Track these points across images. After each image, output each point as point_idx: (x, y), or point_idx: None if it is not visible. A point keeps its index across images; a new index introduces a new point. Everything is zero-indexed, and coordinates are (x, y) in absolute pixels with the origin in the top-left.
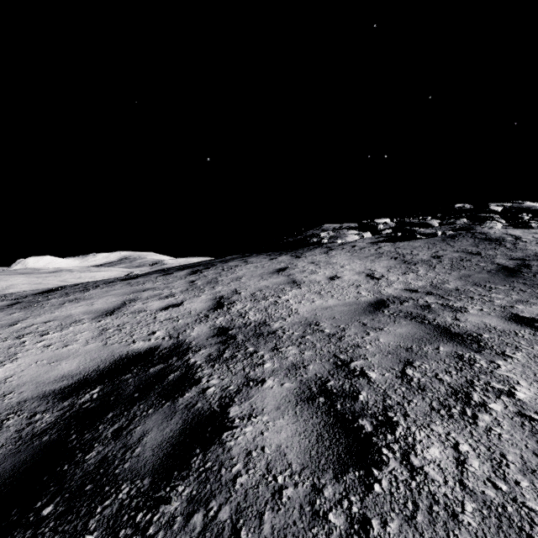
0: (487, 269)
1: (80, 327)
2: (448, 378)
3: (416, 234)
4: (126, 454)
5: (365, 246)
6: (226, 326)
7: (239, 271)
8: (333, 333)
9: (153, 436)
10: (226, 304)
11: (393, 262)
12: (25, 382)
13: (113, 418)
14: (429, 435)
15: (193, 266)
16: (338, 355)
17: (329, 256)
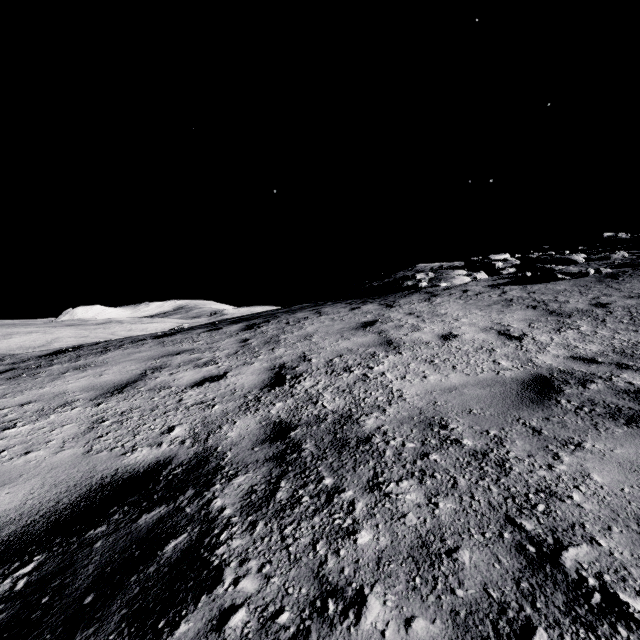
0: None
1: (66, 415)
2: None
3: (556, 274)
4: None
5: (482, 291)
6: (286, 420)
7: (310, 325)
8: (481, 449)
9: None
10: (289, 379)
11: (533, 313)
12: None
13: None
14: None
15: (250, 319)
16: (516, 518)
17: (433, 305)
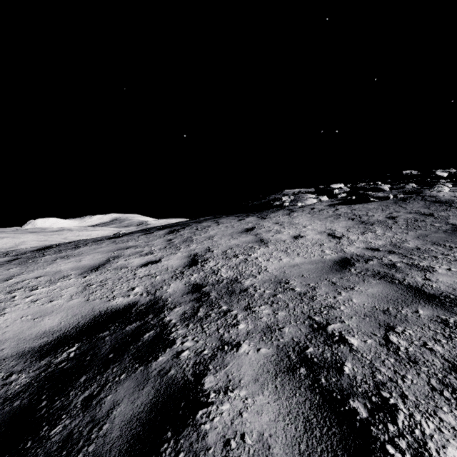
0: (443, 229)
1: (66, 282)
2: (439, 348)
3: (370, 198)
4: (92, 431)
5: (323, 208)
6: (200, 283)
7: (212, 230)
8: (304, 292)
9: (123, 409)
10: (200, 261)
11: (351, 223)
12: (8, 339)
13: (86, 382)
14: (440, 427)
15: (171, 226)
16: (312, 316)
17: (291, 217)
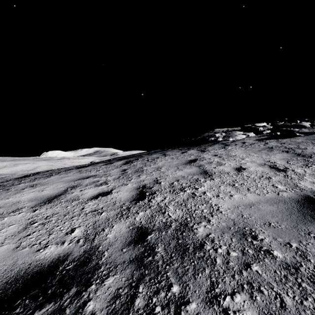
0: None
1: (14, 218)
2: None
3: (295, 133)
4: None
5: (253, 142)
6: (145, 226)
7: (160, 161)
8: (291, 262)
9: None
10: (147, 195)
11: (287, 155)
12: None
13: None
14: None
15: (128, 158)
16: None
17: (227, 150)
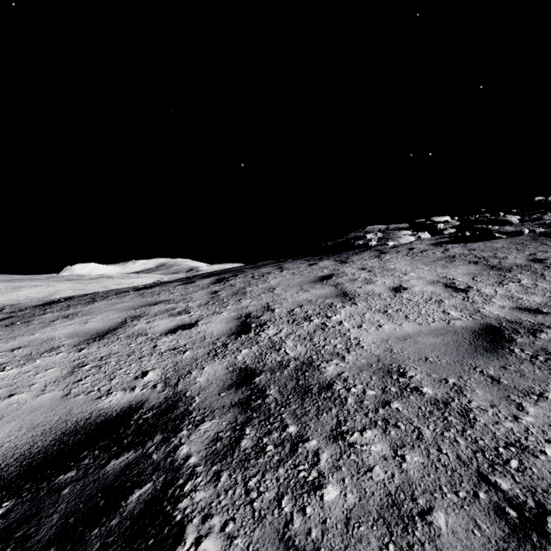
0: None
1: (50, 359)
2: None
3: (494, 233)
4: None
5: (426, 248)
6: (251, 366)
7: (273, 279)
8: (442, 398)
9: None
10: (254, 327)
11: (475, 268)
12: None
13: None
14: None
15: (220, 273)
16: (490, 475)
17: (382, 261)
